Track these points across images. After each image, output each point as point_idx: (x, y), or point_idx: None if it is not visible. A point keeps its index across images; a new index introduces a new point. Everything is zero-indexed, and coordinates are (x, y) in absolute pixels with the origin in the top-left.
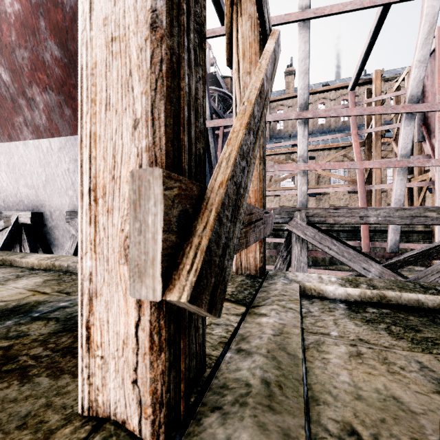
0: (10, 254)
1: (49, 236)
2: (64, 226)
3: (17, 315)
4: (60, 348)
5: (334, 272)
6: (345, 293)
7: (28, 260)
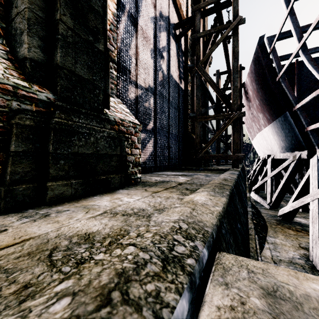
0: None
1: None
2: None
3: None
4: None
5: None
6: None
7: None
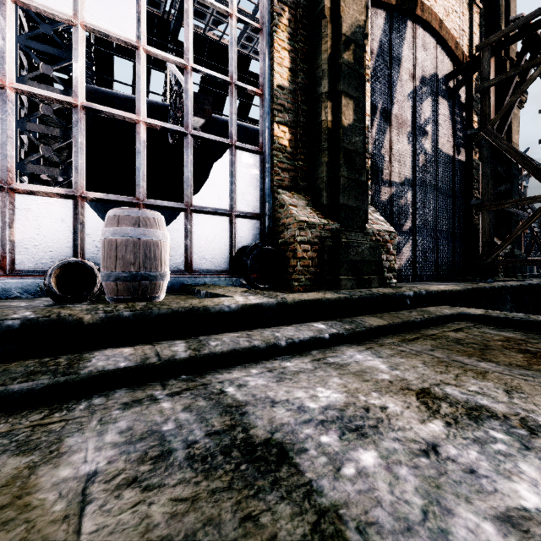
0: None
1: None
2: None
3: None
4: None
5: None
6: None
7: None
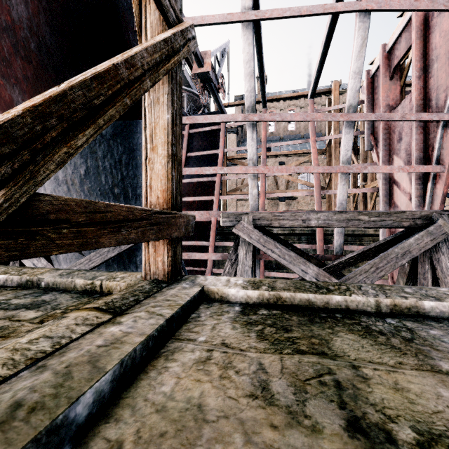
0: None
1: None
2: None
3: None
4: None
5: (292, 275)
6: (245, 295)
7: None
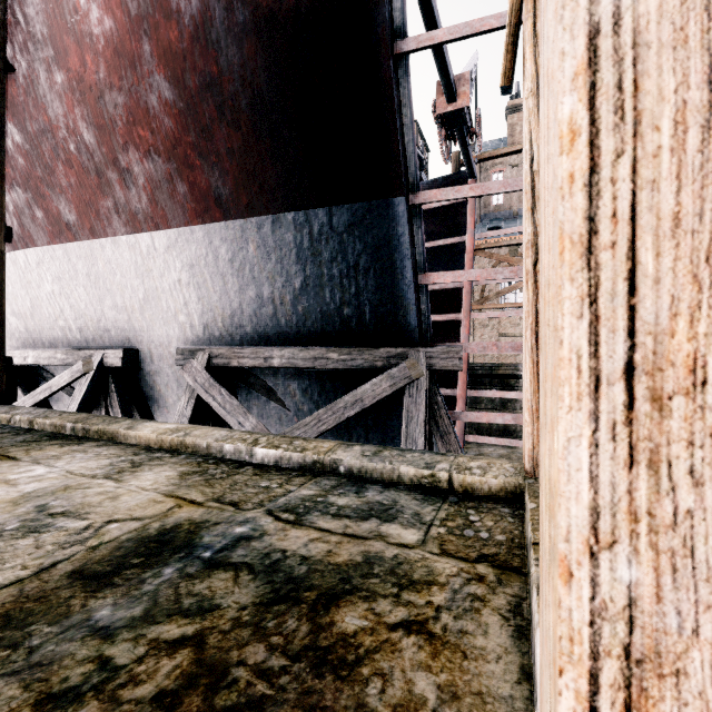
0: (109, 421)
1: (147, 387)
2: (169, 371)
3: (174, 555)
4: (297, 648)
5: None
6: None
7: (140, 433)
